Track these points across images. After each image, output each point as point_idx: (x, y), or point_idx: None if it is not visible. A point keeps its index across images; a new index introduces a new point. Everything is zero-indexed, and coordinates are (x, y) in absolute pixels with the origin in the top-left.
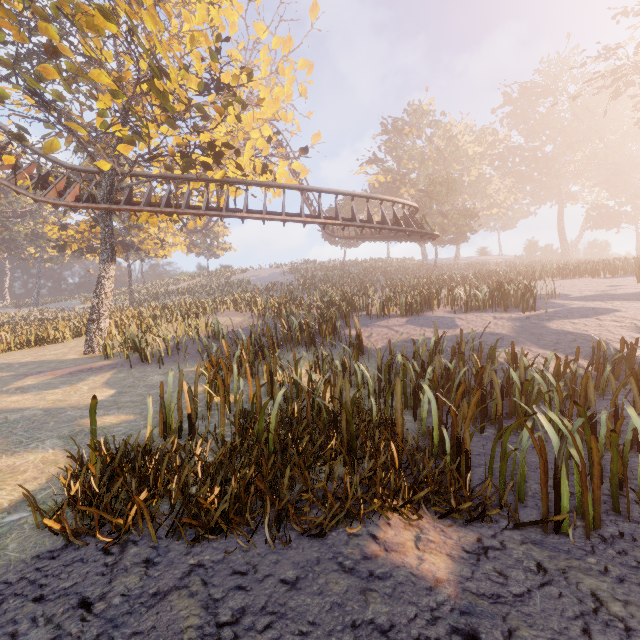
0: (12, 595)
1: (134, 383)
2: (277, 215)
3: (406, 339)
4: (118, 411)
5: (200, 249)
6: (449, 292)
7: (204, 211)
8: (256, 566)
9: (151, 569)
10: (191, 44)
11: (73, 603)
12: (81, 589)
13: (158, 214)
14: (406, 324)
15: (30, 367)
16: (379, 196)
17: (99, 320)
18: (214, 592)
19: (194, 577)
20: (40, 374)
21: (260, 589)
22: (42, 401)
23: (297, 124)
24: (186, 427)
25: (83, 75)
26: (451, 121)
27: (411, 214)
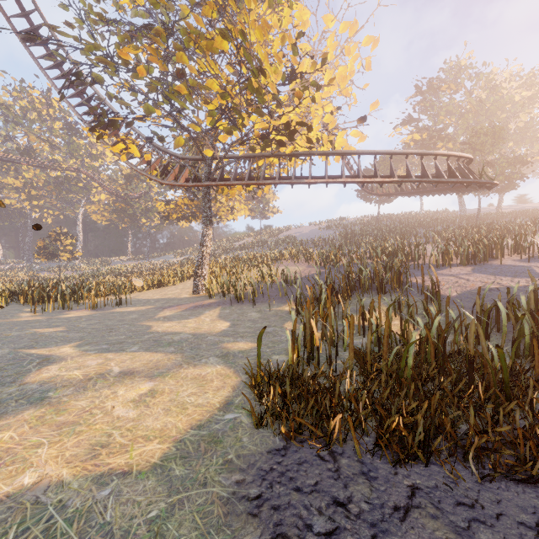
0: (274, 481)
1: (239, 318)
2: (337, 178)
3: (482, 287)
4: (243, 339)
5: (255, 213)
6: (515, 240)
7: (279, 180)
8: (477, 501)
9: (373, 482)
10: (282, 45)
11: (328, 500)
12: (325, 488)
13: (243, 186)
14: (474, 273)
15: (162, 302)
16: (434, 152)
17: (202, 269)
18: (454, 519)
19: (421, 499)
20: (171, 308)
21: (503, 527)
22: (186, 328)
23: (354, 97)
24: (305, 357)
25: (204, 86)
26: (494, 70)
27: (466, 166)
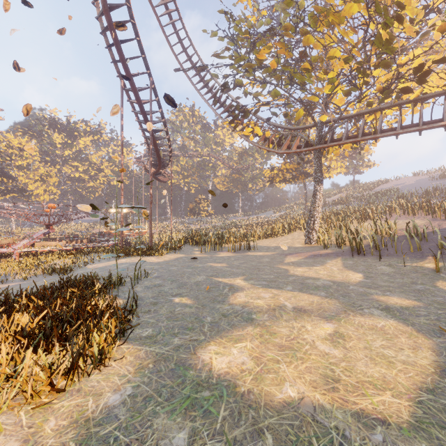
0: None
1: (369, 270)
2: None
3: None
4: (393, 294)
5: (348, 169)
6: None
7: (402, 130)
8: None
9: None
10: None
11: None
12: None
13: (357, 143)
14: None
15: (280, 250)
16: None
17: (314, 222)
18: None
19: None
20: (292, 255)
21: None
22: (319, 274)
23: None
24: None
25: (329, 57)
26: None
27: None
